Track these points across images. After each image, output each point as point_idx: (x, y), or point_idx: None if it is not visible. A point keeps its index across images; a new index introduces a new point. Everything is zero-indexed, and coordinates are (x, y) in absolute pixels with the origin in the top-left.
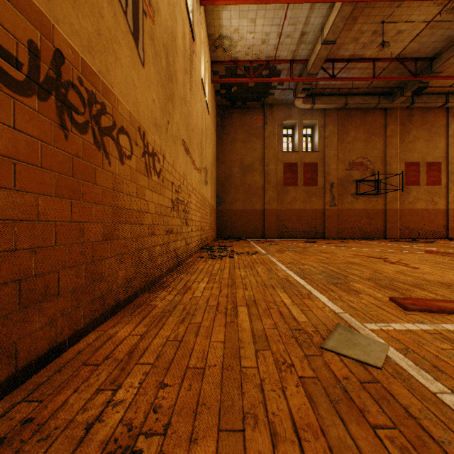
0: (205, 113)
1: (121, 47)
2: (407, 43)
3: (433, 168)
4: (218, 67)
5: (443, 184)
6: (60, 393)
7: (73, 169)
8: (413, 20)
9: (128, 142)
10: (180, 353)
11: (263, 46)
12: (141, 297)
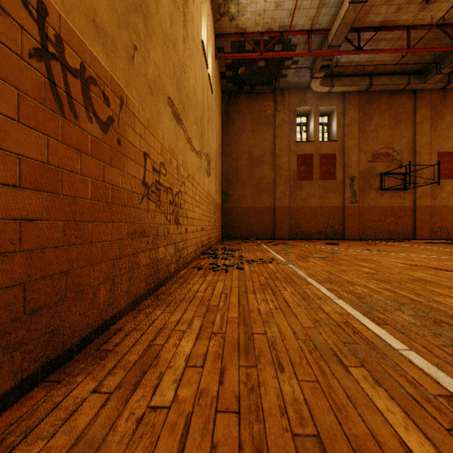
0: (207, 88)
1: None
2: None
3: None
4: (224, 42)
5: None
6: None
7: None
8: None
9: None
10: None
11: (276, 12)
12: (14, 410)
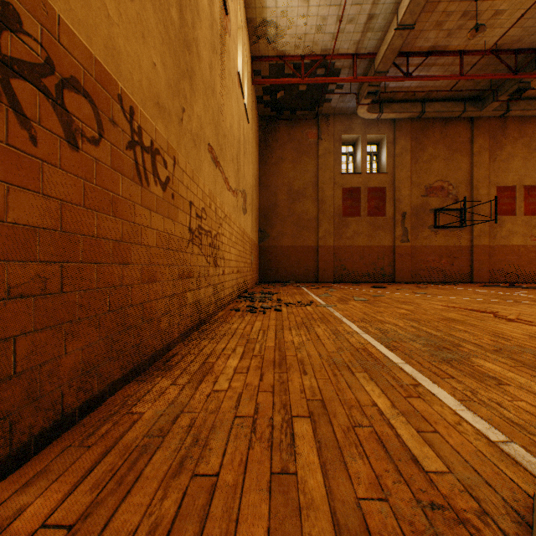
0: (243, 119)
1: None
2: (506, 29)
3: (533, 193)
4: (261, 65)
5: None
6: None
7: None
8: None
9: (90, 113)
10: None
11: (318, 35)
12: (122, 392)
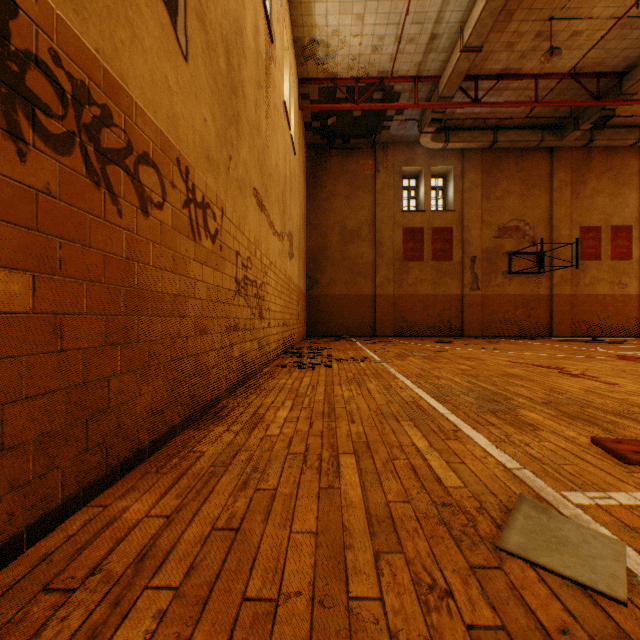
0: (289, 153)
1: (143, 18)
2: (586, 51)
3: (621, 235)
4: (309, 88)
5: (635, 258)
6: None
7: (38, 217)
8: (597, 16)
9: (156, 181)
10: (233, 561)
11: (374, 56)
12: (181, 436)
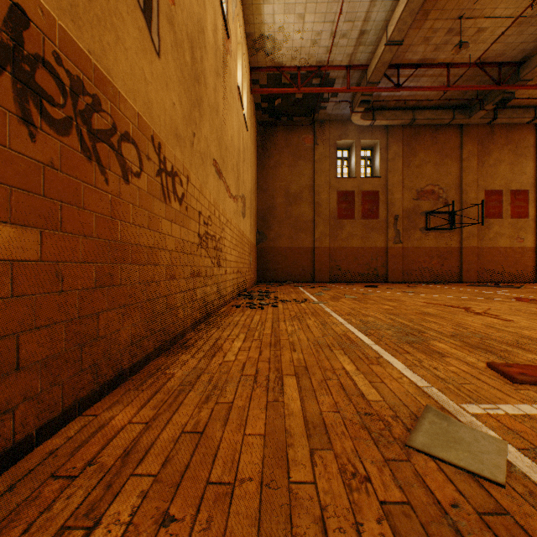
0: (242, 129)
1: (125, 23)
2: (489, 44)
3: (519, 197)
4: (259, 75)
5: (530, 217)
6: (1, 535)
7: (45, 185)
8: (498, 16)
9: (135, 155)
10: (199, 455)
11: (313, 48)
12: (155, 362)
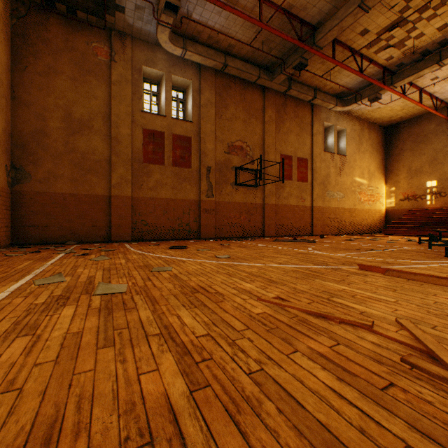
0: None
1: None
2: None
3: (302, 164)
4: None
5: (309, 182)
6: None
7: None
8: None
9: None
10: None
11: None
12: None
